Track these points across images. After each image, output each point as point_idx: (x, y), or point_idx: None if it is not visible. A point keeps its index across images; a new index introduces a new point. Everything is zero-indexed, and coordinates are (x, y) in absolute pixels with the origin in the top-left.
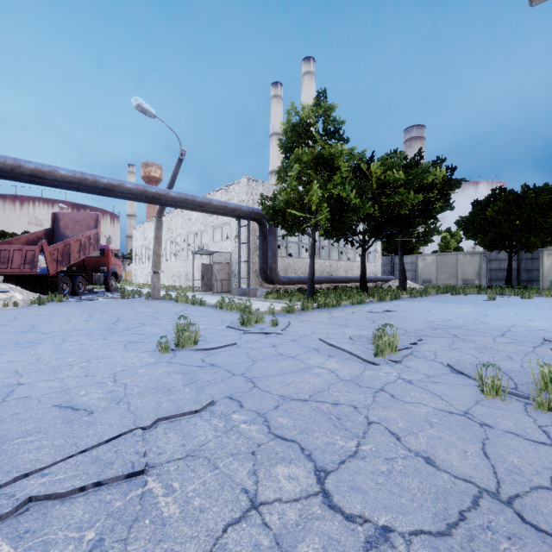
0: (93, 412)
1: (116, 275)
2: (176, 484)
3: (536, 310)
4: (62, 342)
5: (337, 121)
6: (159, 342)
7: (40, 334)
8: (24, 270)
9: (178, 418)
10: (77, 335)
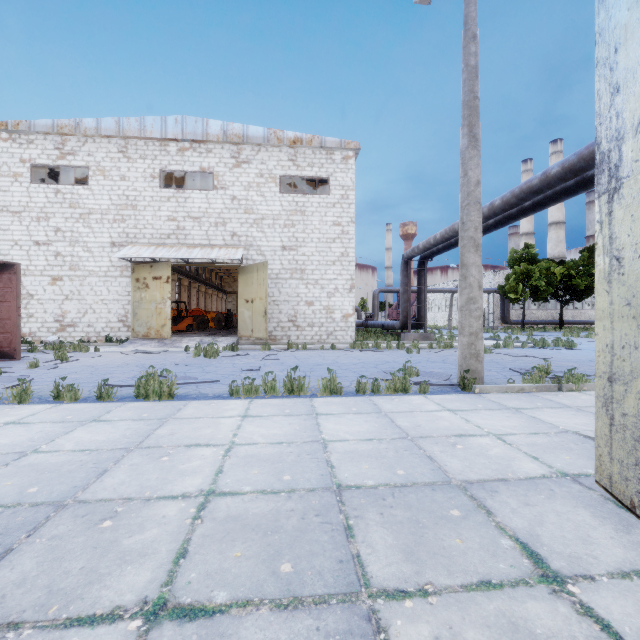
0: None
1: None
2: None
3: None
4: None
5: (535, 254)
6: None
7: None
8: None
9: None
10: None
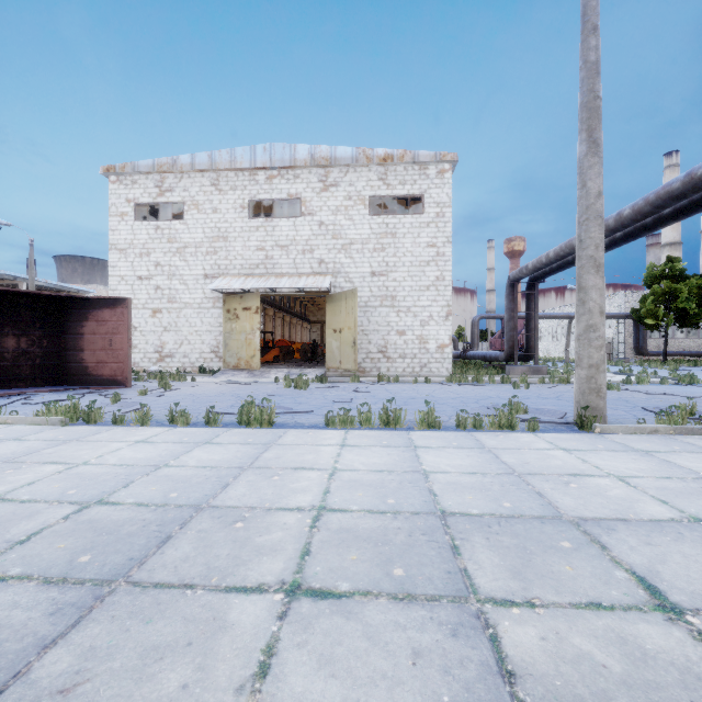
0: None
1: None
2: None
3: None
4: None
5: (681, 269)
6: None
7: None
8: None
9: None
10: None
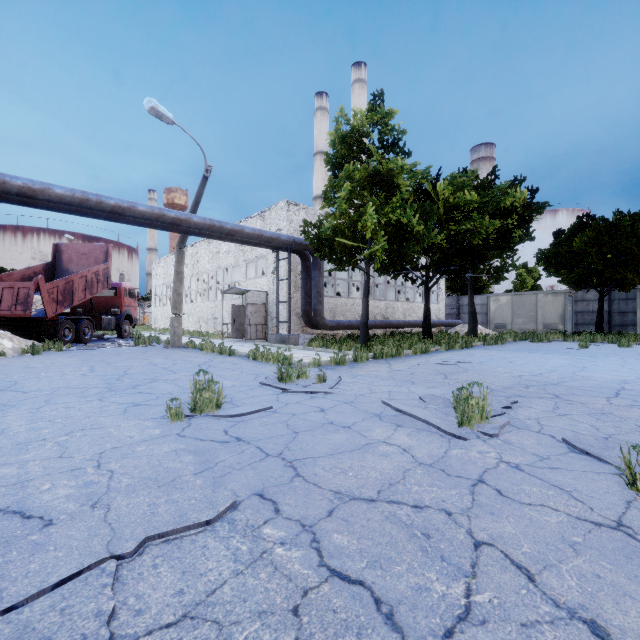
0: (51, 523)
1: (131, 319)
2: None
3: None
4: (44, 405)
5: (396, 130)
6: (168, 407)
7: (19, 393)
8: (16, 312)
9: (178, 535)
10: (66, 395)
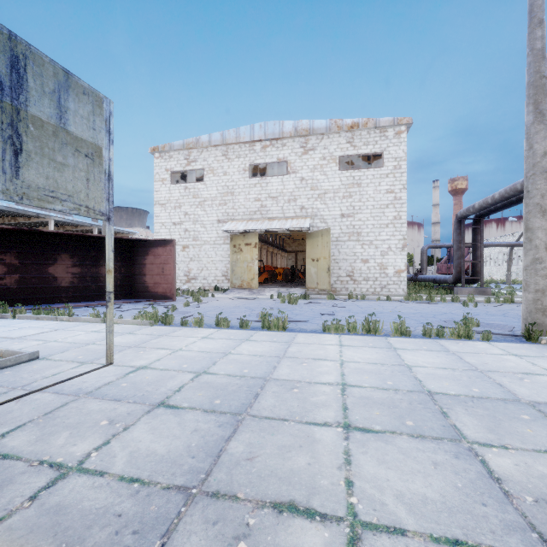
0: None
1: None
2: None
3: None
4: None
5: None
6: None
7: None
8: None
9: None
10: None
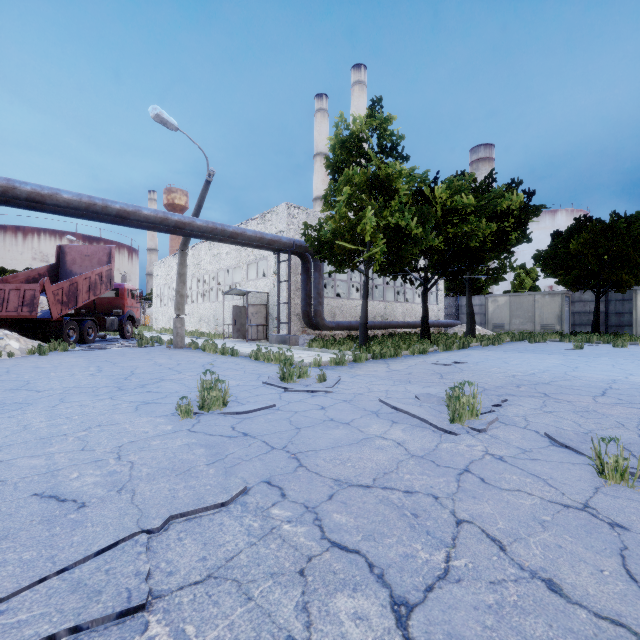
0: (84, 505)
1: (133, 319)
2: (190, 628)
3: (636, 362)
4: (59, 403)
5: (395, 135)
6: (178, 405)
7: (33, 392)
8: (22, 313)
9: (198, 515)
10: (79, 394)
